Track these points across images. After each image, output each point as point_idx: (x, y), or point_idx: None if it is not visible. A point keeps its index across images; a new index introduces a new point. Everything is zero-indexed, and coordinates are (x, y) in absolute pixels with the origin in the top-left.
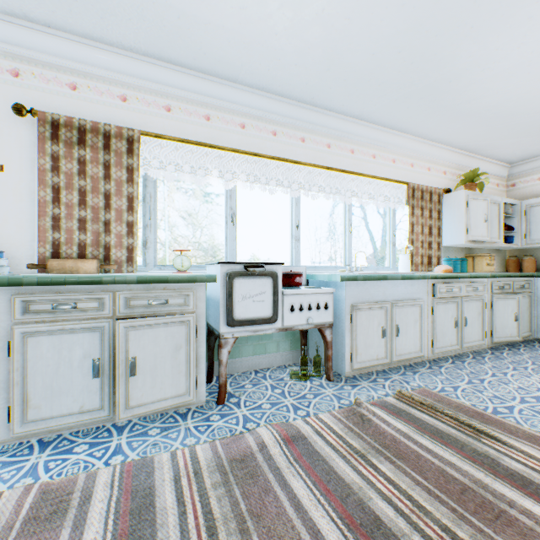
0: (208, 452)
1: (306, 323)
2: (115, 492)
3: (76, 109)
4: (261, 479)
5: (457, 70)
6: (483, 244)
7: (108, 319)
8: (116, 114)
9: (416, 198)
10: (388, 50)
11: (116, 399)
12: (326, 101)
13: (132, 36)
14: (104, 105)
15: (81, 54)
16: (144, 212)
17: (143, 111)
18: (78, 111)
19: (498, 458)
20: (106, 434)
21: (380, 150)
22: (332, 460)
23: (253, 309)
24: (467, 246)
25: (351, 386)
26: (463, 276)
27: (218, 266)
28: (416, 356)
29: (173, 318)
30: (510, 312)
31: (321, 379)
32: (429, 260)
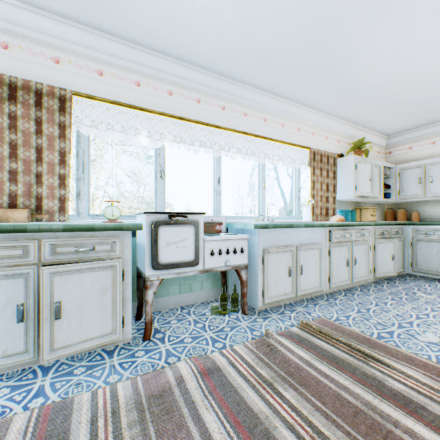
0: (129, 389)
1: (225, 265)
2: (27, 439)
3: (7, 67)
4: (176, 415)
5: (349, 54)
6: (368, 198)
7: (33, 265)
8: (49, 74)
9: (316, 161)
10: (293, 32)
11: (40, 342)
12: (242, 75)
13: (63, 2)
14: (36, 65)
15: (12, 15)
16: (78, 166)
17: (75, 74)
18: (10, 69)
19: (383, 380)
20: (31, 375)
21: (288, 120)
22: (242, 390)
23: (177, 254)
24: (355, 201)
25: (263, 318)
26: (353, 224)
27: (144, 215)
28: (316, 290)
29: (99, 263)
30: (389, 253)
31: (238, 313)
32: (326, 211)
